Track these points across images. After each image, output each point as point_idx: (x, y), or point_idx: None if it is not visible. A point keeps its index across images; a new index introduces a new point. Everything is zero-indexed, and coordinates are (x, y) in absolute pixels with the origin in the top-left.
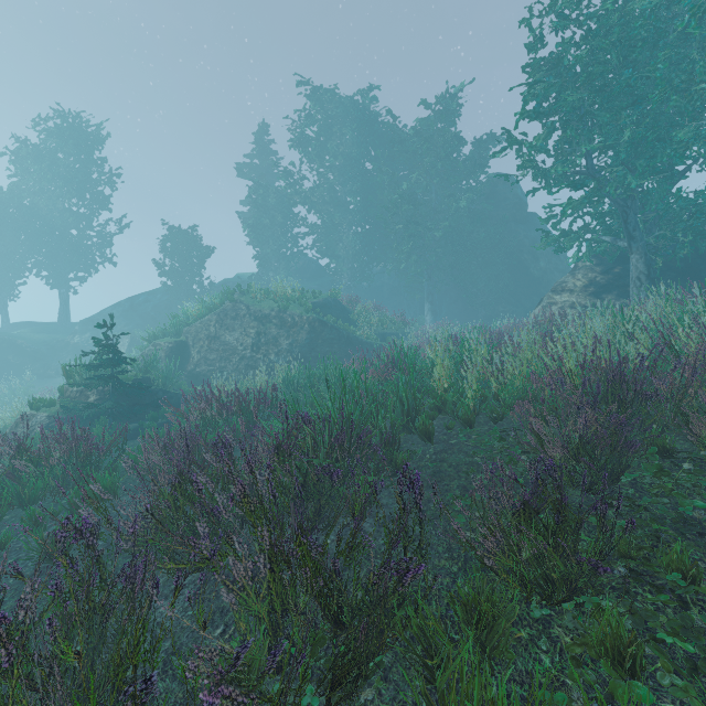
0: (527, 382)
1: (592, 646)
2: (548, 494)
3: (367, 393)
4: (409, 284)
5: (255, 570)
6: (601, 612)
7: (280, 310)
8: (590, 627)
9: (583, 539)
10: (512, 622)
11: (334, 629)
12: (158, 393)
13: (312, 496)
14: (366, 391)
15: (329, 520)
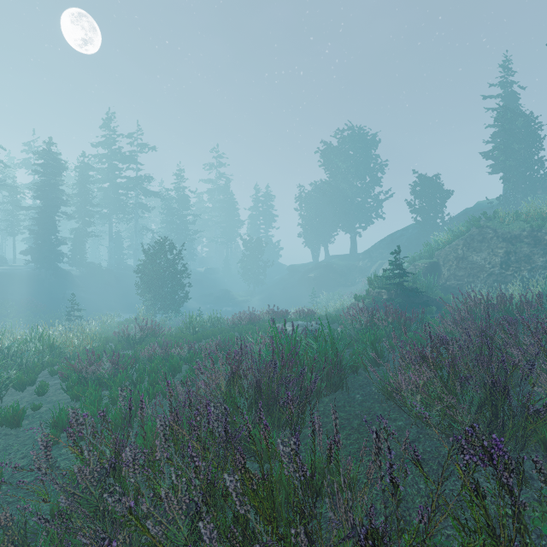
0: None
1: None
2: None
3: None
4: None
5: None
6: None
7: (533, 229)
8: None
9: None
10: None
11: None
12: (423, 297)
13: None
14: None
15: None
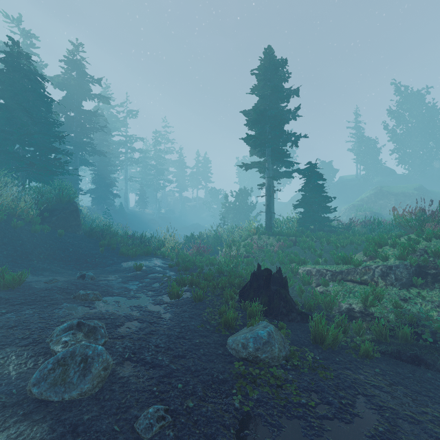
0: None
1: None
2: None
3: None
4: None
5: None
6: None
7: (402, 191)
8: None
9: None
10: None
11: None
12: (381, 215)
13: None
14: None
15: None
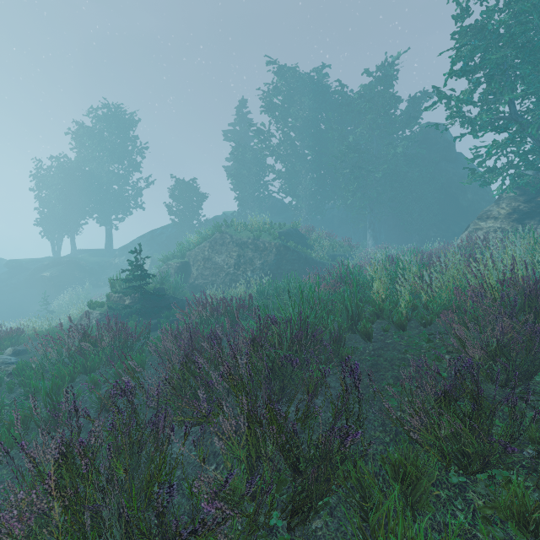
0: (453, 295)
1: (500, 509)
2: (466, 386)
3: (320, 301)
4: (355, 215)
5: (237, 427)
6: (511, 484)
7: (255, 238)
8: (500, 494)
9: (497, 425)
10: (433, 484)
11: (293, 474)
12: (170, 299)
13: (278, 377)
14: (319, 300)
15: (290, 395)
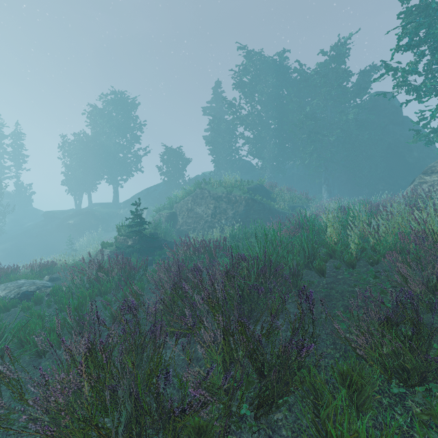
0: (398, 239)
1: (435, 415)
2: (407, 314)
3: (281, 243)
4: (311, 173)
5: (215, 338)
6: None
7: (228, 193)
8: (436, 404)
9: (436, 348)
10: (376, 393)
11: (259, 377)
12: (161, 241)
13: (247, 302)
14: (280, 242)
15: (256, 317)
